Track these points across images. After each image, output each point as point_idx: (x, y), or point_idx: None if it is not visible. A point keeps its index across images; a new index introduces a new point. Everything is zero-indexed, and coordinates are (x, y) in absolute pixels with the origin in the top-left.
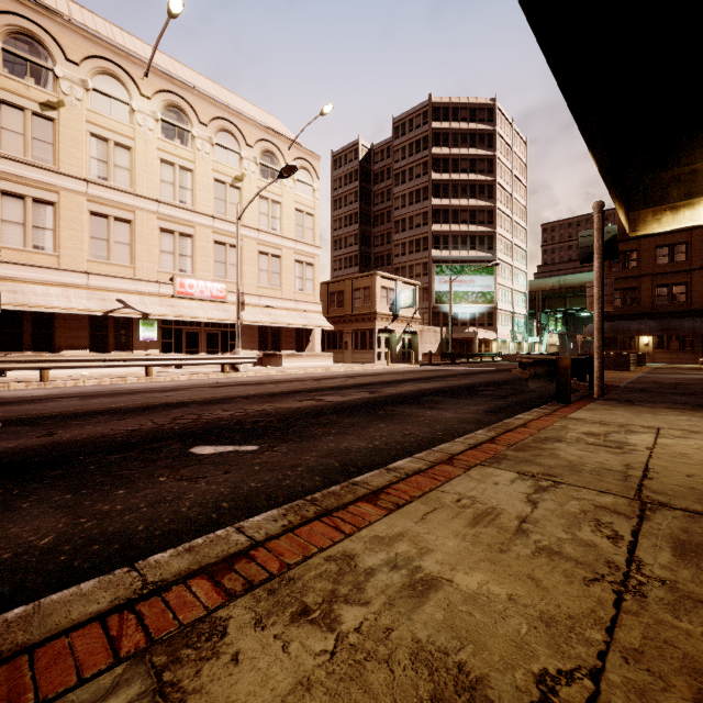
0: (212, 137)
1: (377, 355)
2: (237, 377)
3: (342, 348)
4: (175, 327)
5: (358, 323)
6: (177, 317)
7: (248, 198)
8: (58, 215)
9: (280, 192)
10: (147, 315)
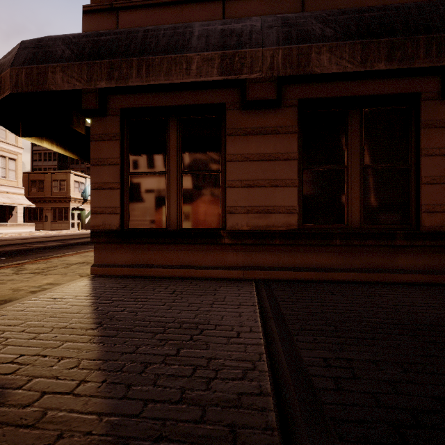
0: None
1: (71, 224)
2: None
3: (42, 220)
4: None
5: (56, 203)
6: None
7: None
8: None
9: None
10: None
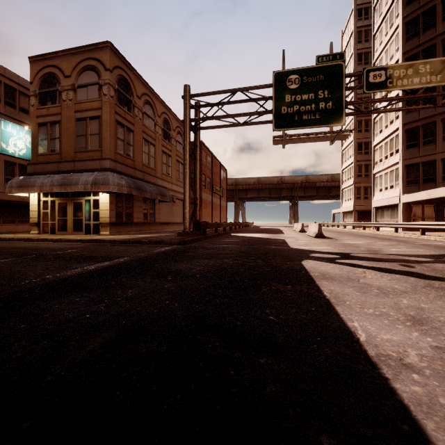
0: None
1: None
2: None
3: None
4: None
5: None
6: None
7: None
8: None
9: None
10: None
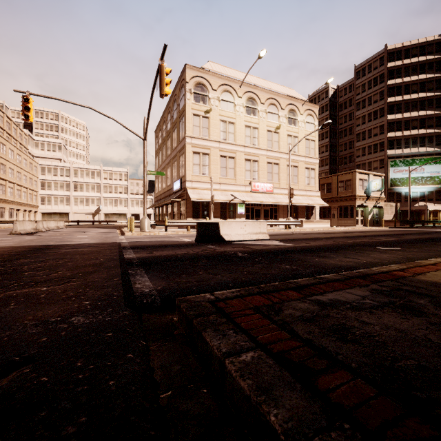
0: (266, 109)
1: (355, 221)
2: (295, 231)
3: (329, 217)
4: (250, 207)
5: (342, 202)
6: (255, 202)
7: (282, 137)
8: (210, 159)
9: (297, 131)
10: (244, 201)
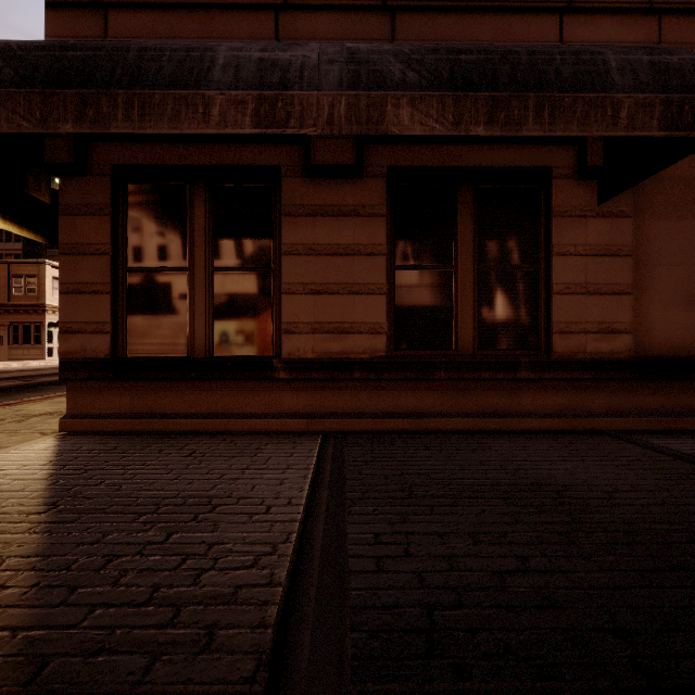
0: None
1: (47, 351)
2: None
3: None
4: None
5: (19, 315)
6: None
7: None
8: None
9: None
10: None
